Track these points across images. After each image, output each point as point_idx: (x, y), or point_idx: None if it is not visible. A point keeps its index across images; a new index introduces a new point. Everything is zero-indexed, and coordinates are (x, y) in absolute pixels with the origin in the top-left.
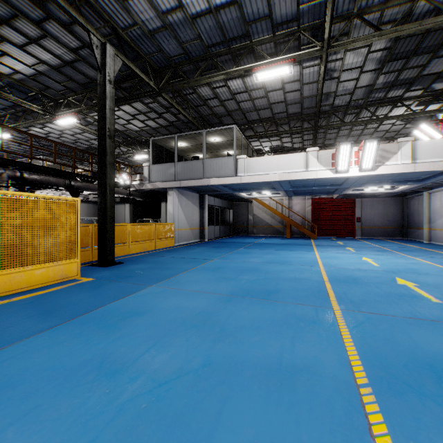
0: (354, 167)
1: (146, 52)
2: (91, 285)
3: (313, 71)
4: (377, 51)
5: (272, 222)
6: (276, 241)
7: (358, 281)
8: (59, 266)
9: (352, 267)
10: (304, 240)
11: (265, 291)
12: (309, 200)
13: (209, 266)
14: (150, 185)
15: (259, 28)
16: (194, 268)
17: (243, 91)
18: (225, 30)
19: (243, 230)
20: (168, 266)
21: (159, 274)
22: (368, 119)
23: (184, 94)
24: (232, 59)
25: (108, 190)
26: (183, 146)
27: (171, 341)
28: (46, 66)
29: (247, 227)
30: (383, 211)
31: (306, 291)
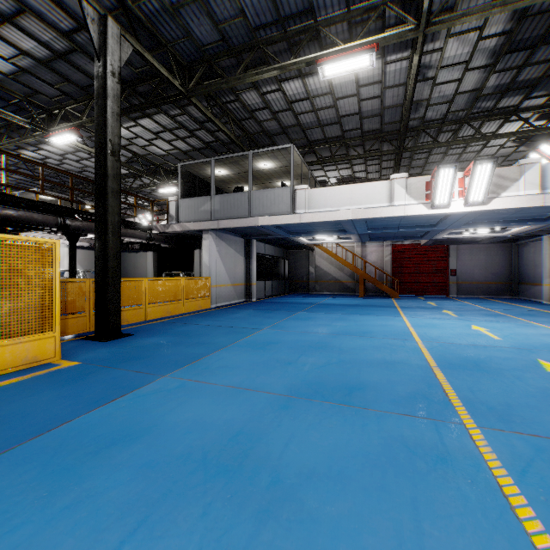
0: (457, 200)
1: (168, 38)
2: (70, 375)
3: (401, 68)
4: (491, 37)
5: (340, 276)
6: (346, 301)
7: (482, 366)
8: (23, 344)
9: (464, 341)
10: (384, 300)
11: (343, 386)
12: (388, 247)
13: (256, 339)
14: (178, 227)
15: (328, 0)
16: (234, 343)
17: (303, 97)
18: (280, 4)
19: (302, 286)
20: (196, 340)
21: (181, 354)
22: (471, 137)
23: (223, 102)
24: (289, 49)
25: (110, 229)
26: (222, 174)
27: (171, 516)
28: (30, 59)
29: (307, 282)
30: (486, 261)
31: (409, 387)
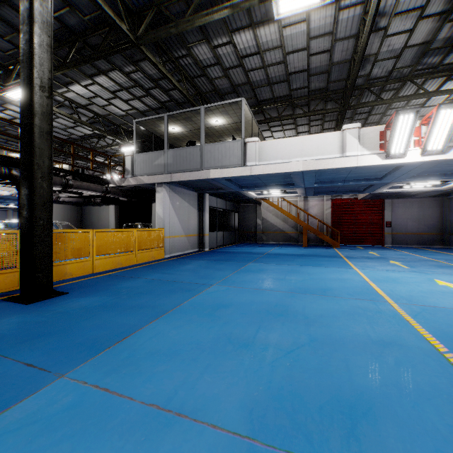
0: (413, 150)
1: None
2: None
3: (353, 17)
4: None
5: (284, 227)
6: (292, 250)
7: None
8: None
9: (445, 304)
10: (326, 249)
11: (334, 403)
12: (328, 201)
13: (204, 300)
14: (133, 180)
15: None
16: (178, 306)
17: (254, 52)
18: None
19: (250, 236)
20: (135, 302)
21: (107, 326)
22: (415, 94)
23: (175, 57)
24: None
25: (37, 174)
26: (176, 132)
27: None
28: None
29: (255, 233)
30: (419, 214)
31: (443, 407)
